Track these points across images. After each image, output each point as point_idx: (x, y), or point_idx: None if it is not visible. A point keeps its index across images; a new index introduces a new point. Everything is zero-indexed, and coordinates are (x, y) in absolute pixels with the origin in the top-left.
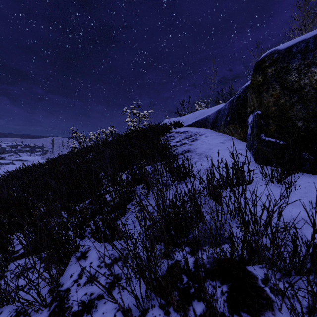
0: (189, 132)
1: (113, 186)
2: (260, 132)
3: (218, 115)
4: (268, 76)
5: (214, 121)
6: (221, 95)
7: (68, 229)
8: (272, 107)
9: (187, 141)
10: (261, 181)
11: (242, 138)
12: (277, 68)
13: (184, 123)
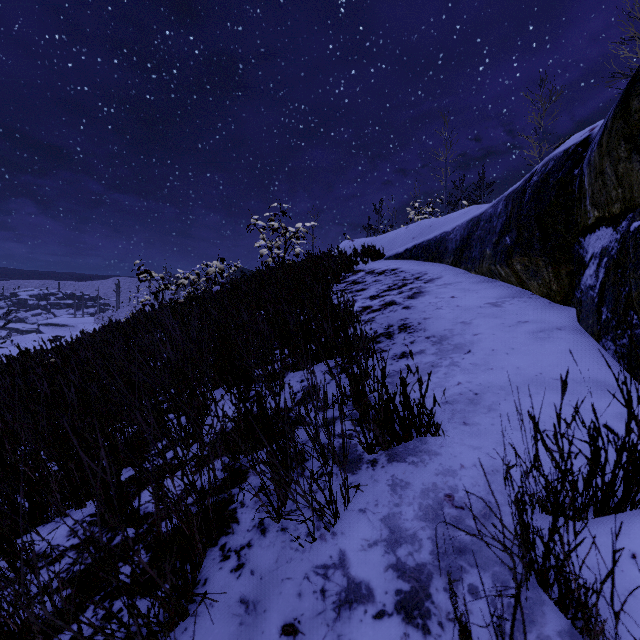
0: (399, 272)
1: (122, 532)
2: None
3: (472, 230)
4: None
5: (463, 245)
6: (461, 190)
7: None
8: None
9: (397, 298)
10: None
11: (556, 295)
12: None
13: (387, 250)
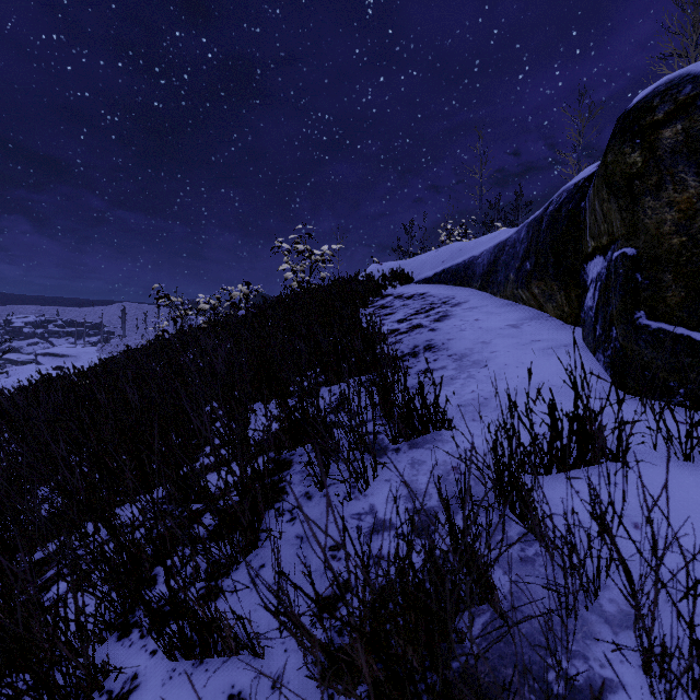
0: (428, 297)
1: (217, 474)
2: (634, 307)
3: (498, 255)
4: (662, 148)
5: (489, 270)
6: (497, 210)
7: (68, 624)
8: (671, 238)
9: (424, 321)
10: (650, 451)
11: (568, 317)
12: (692, 124)
13: (416, 274)
